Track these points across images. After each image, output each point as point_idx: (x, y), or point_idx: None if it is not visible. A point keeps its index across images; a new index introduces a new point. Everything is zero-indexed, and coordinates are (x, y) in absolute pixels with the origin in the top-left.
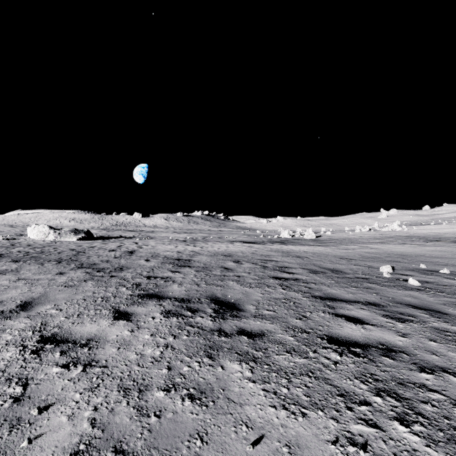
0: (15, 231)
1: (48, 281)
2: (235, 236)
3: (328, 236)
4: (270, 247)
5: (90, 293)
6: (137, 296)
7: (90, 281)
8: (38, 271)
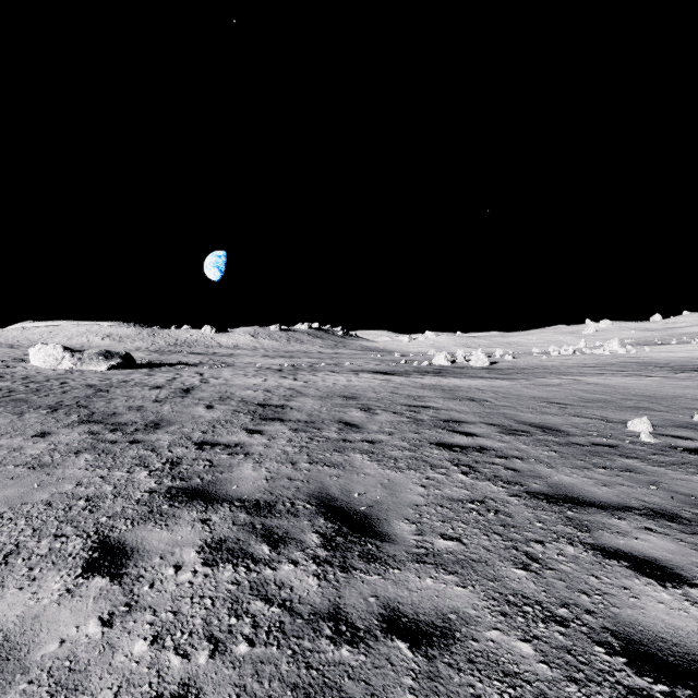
0: (14, 354)
1: (6, 452)
2: (361, 363)
3: (509, 363)
4: (420, 381)
5: (70, 484)
6: (163, 493)
7: (86, 452)
8: (3, 430)
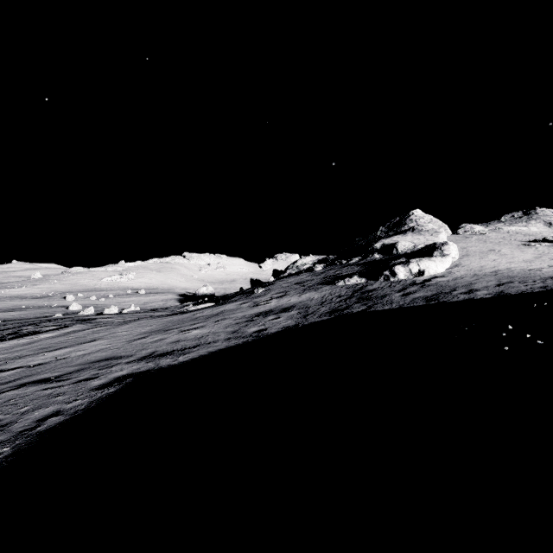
0: None
1: None
2: None
3: None
4: None
5: None
6: None
7: None
8: None
